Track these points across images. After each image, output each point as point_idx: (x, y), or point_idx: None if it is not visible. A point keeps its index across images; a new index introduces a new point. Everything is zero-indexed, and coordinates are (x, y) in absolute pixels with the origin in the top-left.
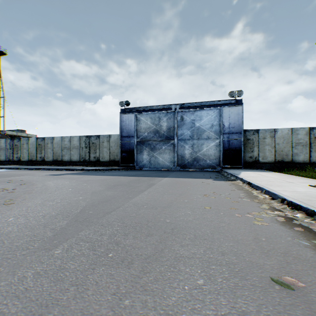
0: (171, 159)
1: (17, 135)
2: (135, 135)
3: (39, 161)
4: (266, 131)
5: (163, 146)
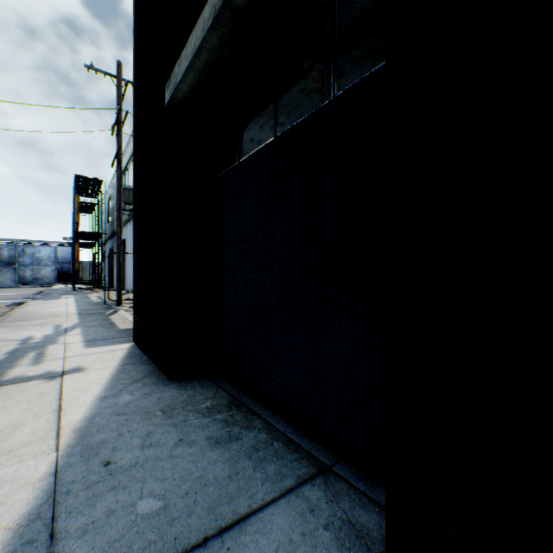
0: (14, 279)
1: None
2: None
3: None
4: (88, 262)
5: (6, 269)
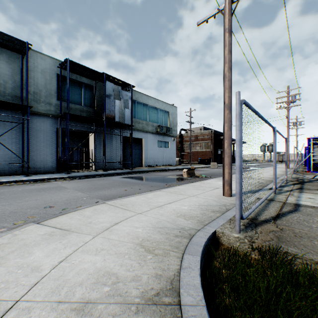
0: None
1: None
2: None
3: None
4: None
5: None
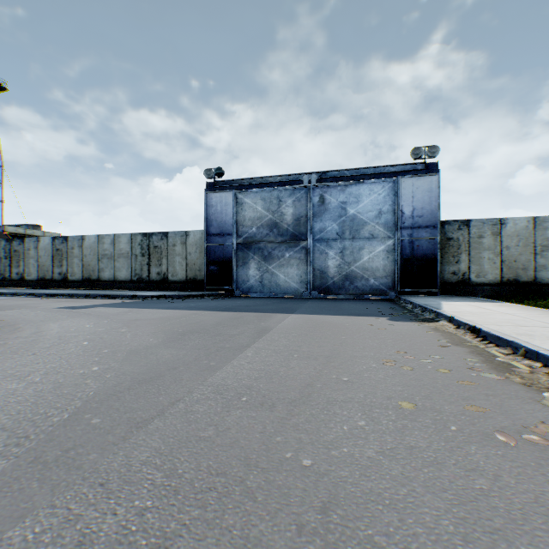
0: (301, 277)
1: (25, 234)
2: (234, 231)
3: (58, 281)
4: (485, 222)
5: (287, 252)
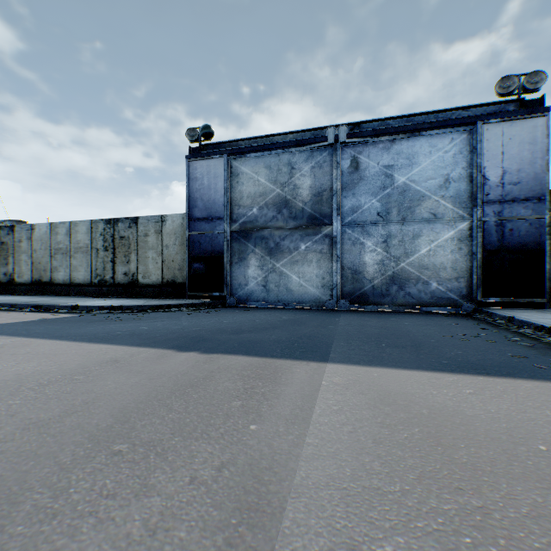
0: (323, 279)
1: None
2: (226, 213)
3: (3, 283)
4: None
5: (302, 243)
